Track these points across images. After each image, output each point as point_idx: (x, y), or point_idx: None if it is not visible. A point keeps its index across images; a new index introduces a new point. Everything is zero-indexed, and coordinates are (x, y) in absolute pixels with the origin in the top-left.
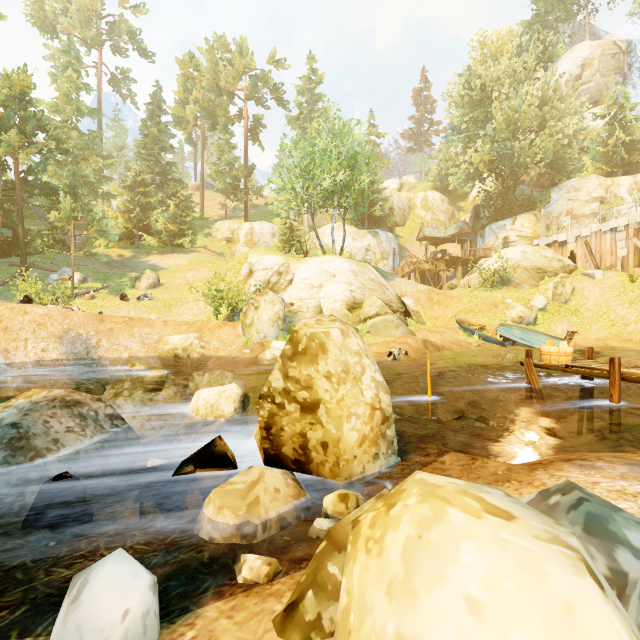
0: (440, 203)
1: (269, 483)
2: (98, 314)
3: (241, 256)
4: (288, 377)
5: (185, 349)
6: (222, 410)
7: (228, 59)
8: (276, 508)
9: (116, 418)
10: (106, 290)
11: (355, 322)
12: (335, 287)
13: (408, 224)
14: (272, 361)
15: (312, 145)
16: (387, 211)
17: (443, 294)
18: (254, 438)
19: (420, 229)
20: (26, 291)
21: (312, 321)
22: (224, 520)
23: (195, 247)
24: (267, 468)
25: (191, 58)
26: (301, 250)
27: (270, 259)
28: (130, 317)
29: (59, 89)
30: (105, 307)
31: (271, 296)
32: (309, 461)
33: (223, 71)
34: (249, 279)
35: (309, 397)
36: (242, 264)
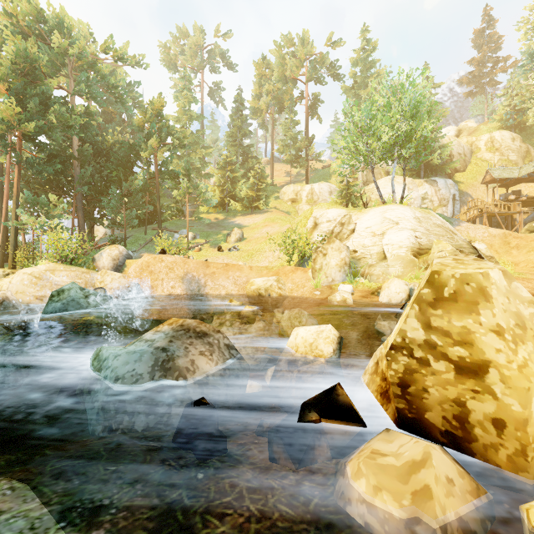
0: (510, 142)
1: (438, 469)
2: (205, 261)
3: (306, 212)
4: (431, 327)
5: (266, 289)
6: (321, 350)
7: (292, 52)
8: (453, 507)
9: (232, 348)
10: (208, 244)
11: (423, 267)
12: (398, 234)
13: (469, 169)
14: (341, 303)
15: (372, 104)
16: (446, 158)
17: (523, 237)
18: (366, 387)
19: (486, 172)
20: (162, 246)
21: (449, 260)
22: (384, 507)
23: (268, 208)
24: (431, 447)
25: (264, 60)
26: (357, 203)
27: (333, 212)
28: (226, 263)
29: (179, 105)
30: (208, 256)
31: (337, 244)
32: (469, 438)
33: (289, 63)
34: (314, 231)
35: (468, 356)
36: (307, 218)
